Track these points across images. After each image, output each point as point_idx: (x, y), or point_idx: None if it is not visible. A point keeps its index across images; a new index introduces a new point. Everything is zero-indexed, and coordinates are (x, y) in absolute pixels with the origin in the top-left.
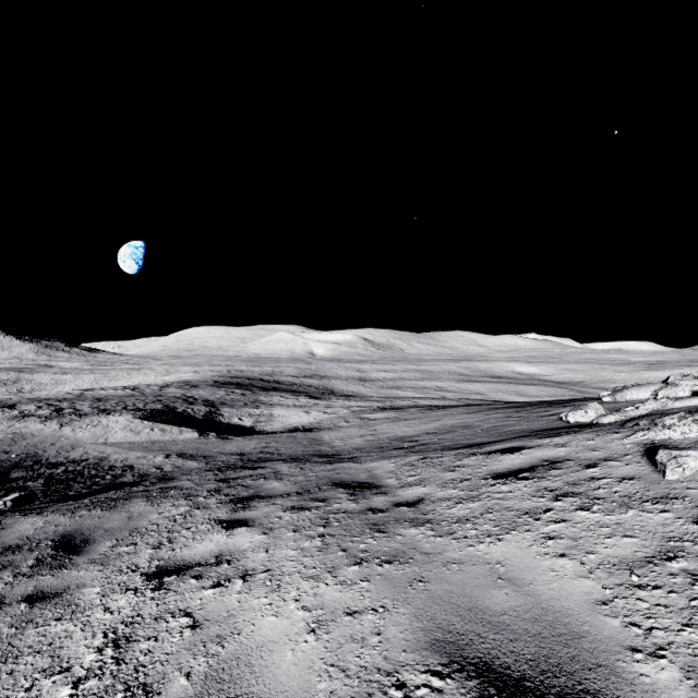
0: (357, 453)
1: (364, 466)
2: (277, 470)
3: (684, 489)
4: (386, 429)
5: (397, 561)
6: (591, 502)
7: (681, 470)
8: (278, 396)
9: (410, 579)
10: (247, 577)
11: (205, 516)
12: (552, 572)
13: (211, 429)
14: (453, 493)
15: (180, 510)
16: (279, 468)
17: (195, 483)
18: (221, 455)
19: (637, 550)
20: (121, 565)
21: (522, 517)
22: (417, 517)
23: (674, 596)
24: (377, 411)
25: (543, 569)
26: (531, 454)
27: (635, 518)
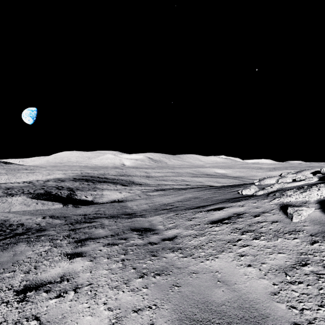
0: (144, 212)
1: (147, 219)
2: (102, 223)
3: (302, 226)
4: (158, 200)
5: (163, 273)
6: (259, 234)
7: (300, 217)
8: (106, 185)
9: (170, 285)
10: (77, 289)
11: (59, 251)
12: (245, 275)
13: (70, 202)
14: (191, 232)
15: (45, 249)
16: (104, 222)
17: (57, 232)
18: (74, 216)
19: (286, 260)
20: (2, 285)
21: (227, 244)
22: (173, 246)
23: (310, 287)
24: (154, 191)
25: (240, 274)
26: (228, 210)
27: (282, 243)
